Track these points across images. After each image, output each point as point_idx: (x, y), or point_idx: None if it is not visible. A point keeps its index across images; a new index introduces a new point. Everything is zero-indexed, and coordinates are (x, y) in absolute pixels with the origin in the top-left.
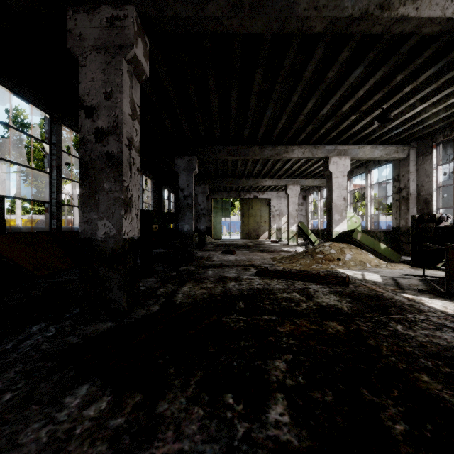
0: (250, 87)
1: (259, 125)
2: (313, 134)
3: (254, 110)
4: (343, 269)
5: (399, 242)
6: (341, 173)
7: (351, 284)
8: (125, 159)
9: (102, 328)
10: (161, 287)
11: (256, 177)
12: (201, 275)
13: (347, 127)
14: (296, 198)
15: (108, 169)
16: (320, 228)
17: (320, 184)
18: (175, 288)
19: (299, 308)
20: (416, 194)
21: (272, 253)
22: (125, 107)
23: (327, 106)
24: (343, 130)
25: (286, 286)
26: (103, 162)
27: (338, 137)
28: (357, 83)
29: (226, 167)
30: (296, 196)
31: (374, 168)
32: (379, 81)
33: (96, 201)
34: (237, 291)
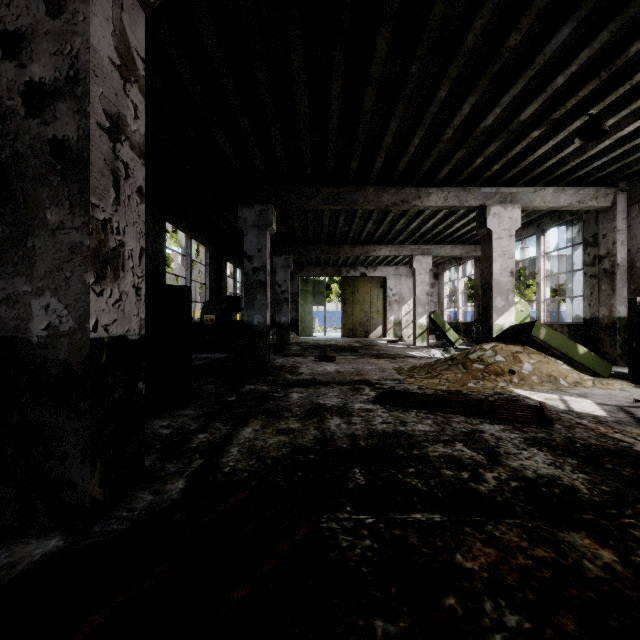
0: (366, 71)
1: (377, 149)
2: (462, 167)
3: (369, 120)
4: (523, 390)
5: (598, 342)
6: (506, 231)
7: (556, 423)
8: (100, 159)
9: (27, 559)
10: (201, 430)
11: (365, 244)
12: (279, 402)
13: (520, 154)
14: (427, 276)
15: (56, 179)
16: (462, 321)
17: (463, 253)
18: (228, 431)
19: (482, 486)
20: (626, 266)
21: (393, 360)
22: (97, 38)
23: (495, 111)
24: (512, 161)
25: (438, 428)
26: (45, 162)
27: (503, 172)
28: (555, 63)
29: (320, 227)
30: (427, 273)
31: (551, 227)
32: (594, 60)
33: (27, 251)
34: (346, 438)
